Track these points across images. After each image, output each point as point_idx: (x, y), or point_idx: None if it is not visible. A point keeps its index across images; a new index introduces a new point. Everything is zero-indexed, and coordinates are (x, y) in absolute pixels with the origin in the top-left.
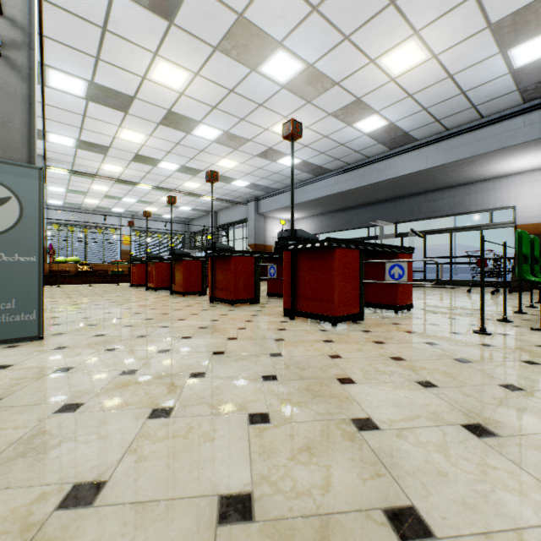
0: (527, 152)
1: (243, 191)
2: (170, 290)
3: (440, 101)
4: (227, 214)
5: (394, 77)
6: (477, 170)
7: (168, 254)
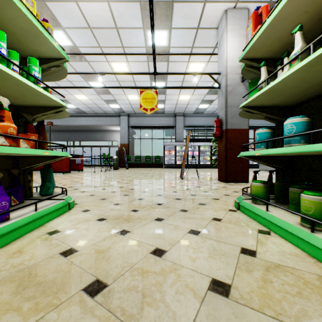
0: (118, 127)
1: None
2: None
3: (94, 107)
4: None
5: (79, 99)
6: (107, 128)
7: None
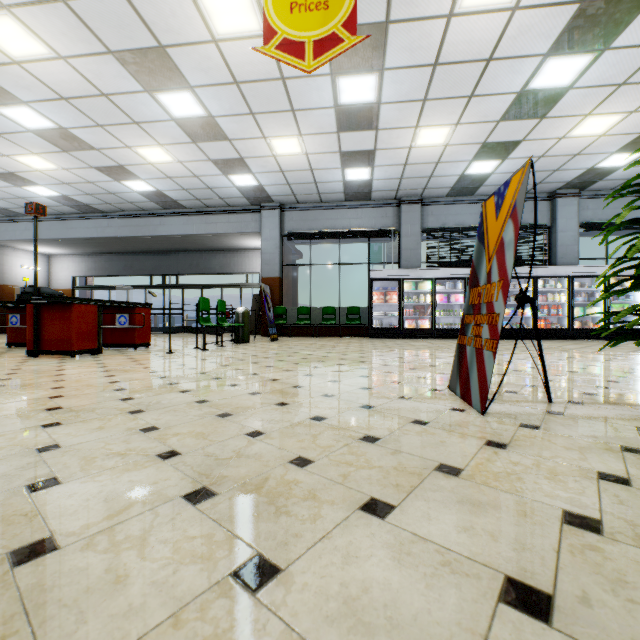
0: (259, 238)
1: None
2: None
3: (196, 188)
4: None
5: (152, 162)
6: (234, 242)
7: None
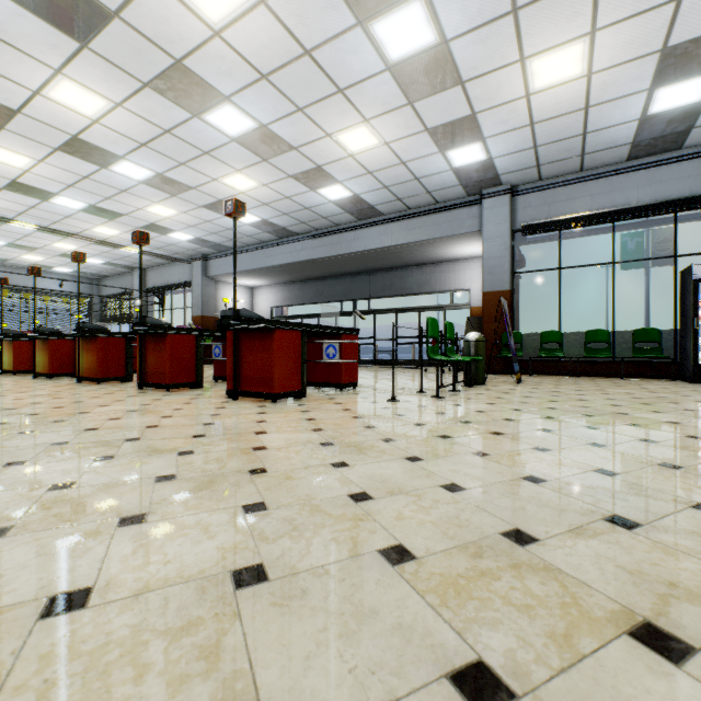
0: (474, 241)
1: (186, 246)
2: (76, 376)
3: (399, 182)
4: (162, 273)
5: (352, 153)
6: (438, 251)
7: (63, 325)
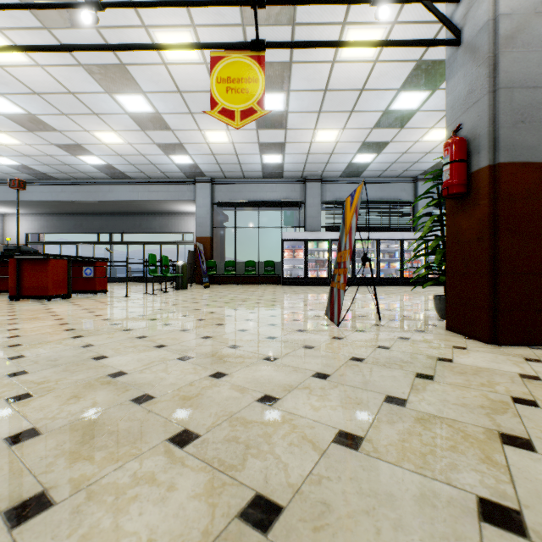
0: (193, 204)
1: None
2: None
3: (141, 163)
4: None
5: (106, 143)
6: (172, 207)
7: None
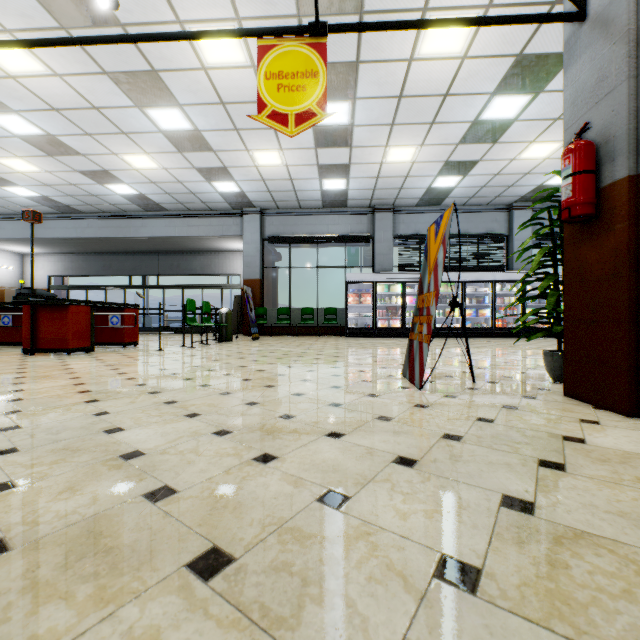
0: (240, 241)
1: None
2: None
3: (179, 192)
4: None
5: (137, 168)
6: (215, 244)
7: None
